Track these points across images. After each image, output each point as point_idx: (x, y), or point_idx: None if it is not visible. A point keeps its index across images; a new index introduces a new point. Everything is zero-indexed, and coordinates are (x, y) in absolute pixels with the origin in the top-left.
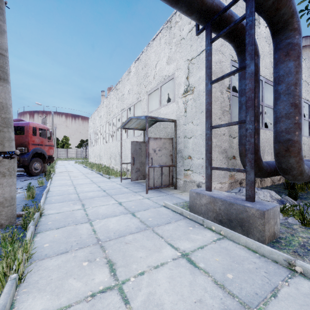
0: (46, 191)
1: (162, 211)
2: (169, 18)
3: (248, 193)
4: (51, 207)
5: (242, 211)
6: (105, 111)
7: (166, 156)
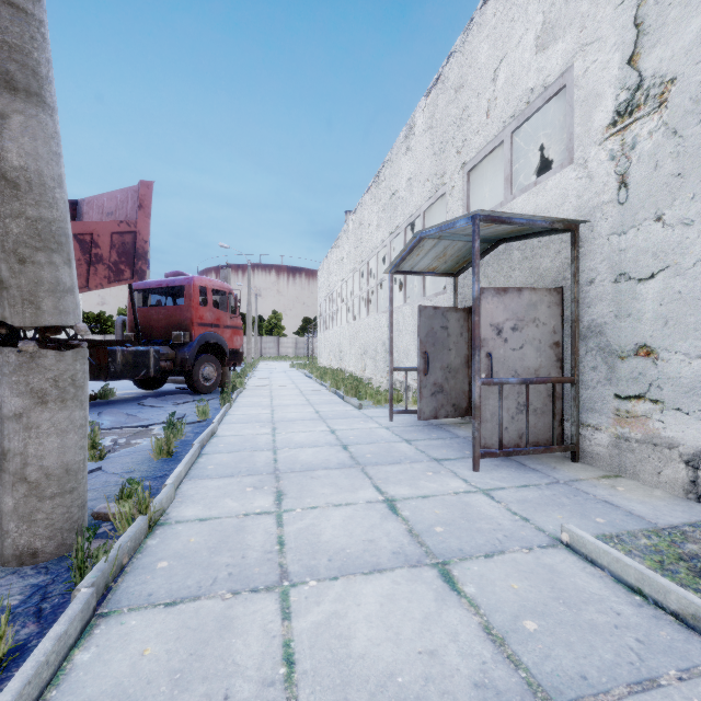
0: (204, 436)
1: (574, 579)
2: None
3: None
4: (195, 492)
5: None
6: (351, 244)
7: (538, 349)
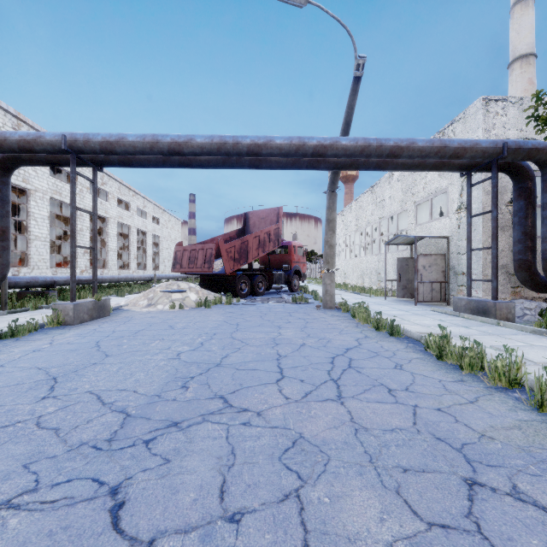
0: None
1: (430, 312)
2: (441, 130)
3: (492, 295)
4: None
5: (485, 305)
6: (354, 216)
7: (437, 273)
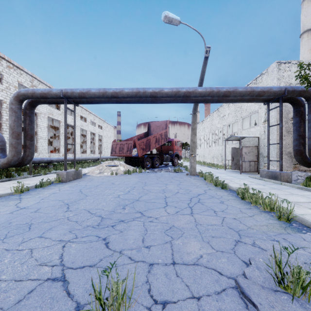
0: None
1: (247, 177)
2: (255, 78)
3: (280, 168)
4: None
5: (275, 174)
6: (208, 124)
7: (253, 156)
